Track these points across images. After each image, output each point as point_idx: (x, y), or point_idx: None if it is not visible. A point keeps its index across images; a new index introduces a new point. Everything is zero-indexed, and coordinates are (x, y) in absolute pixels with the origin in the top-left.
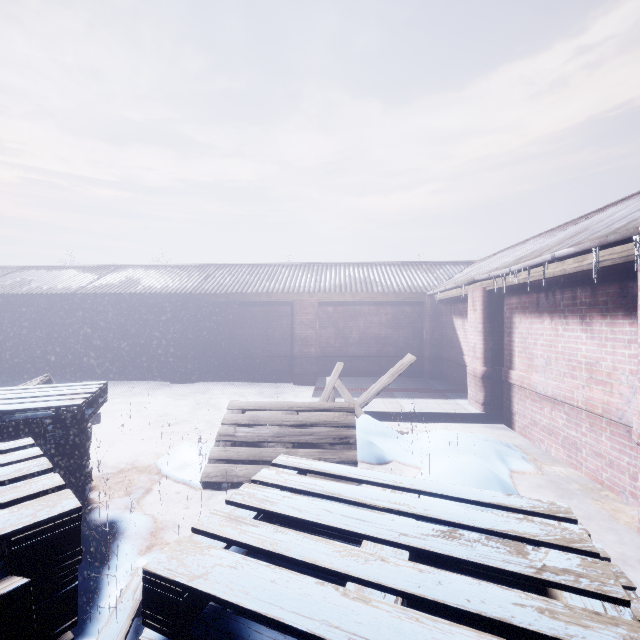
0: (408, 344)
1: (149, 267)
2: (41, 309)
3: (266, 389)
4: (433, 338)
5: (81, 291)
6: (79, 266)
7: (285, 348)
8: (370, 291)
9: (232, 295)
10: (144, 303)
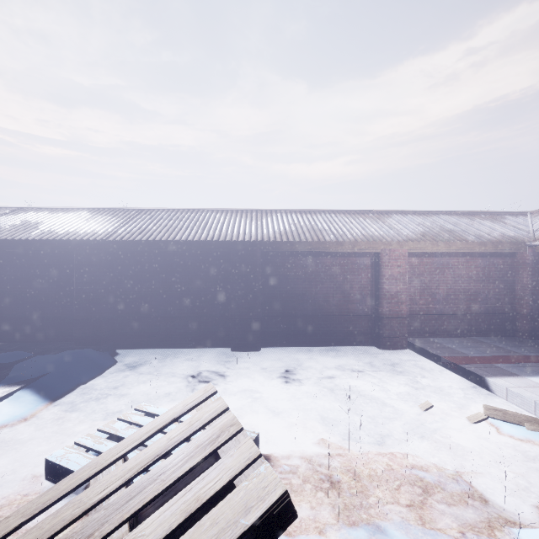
0: (499, 300)
1: (179, 211)
2: (56, 259)
3: (360, 357)
4: (535, 293)
5: (114, 237)
6: (90, 208)
7: (364, 306)
8: (468, 240)
9: (308, 244)
10: (193, 253)
